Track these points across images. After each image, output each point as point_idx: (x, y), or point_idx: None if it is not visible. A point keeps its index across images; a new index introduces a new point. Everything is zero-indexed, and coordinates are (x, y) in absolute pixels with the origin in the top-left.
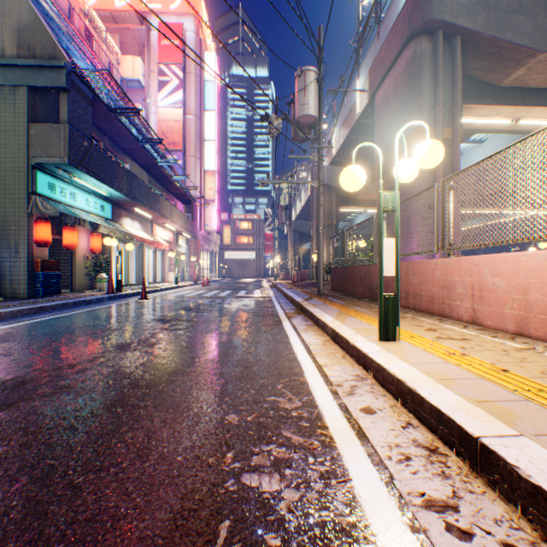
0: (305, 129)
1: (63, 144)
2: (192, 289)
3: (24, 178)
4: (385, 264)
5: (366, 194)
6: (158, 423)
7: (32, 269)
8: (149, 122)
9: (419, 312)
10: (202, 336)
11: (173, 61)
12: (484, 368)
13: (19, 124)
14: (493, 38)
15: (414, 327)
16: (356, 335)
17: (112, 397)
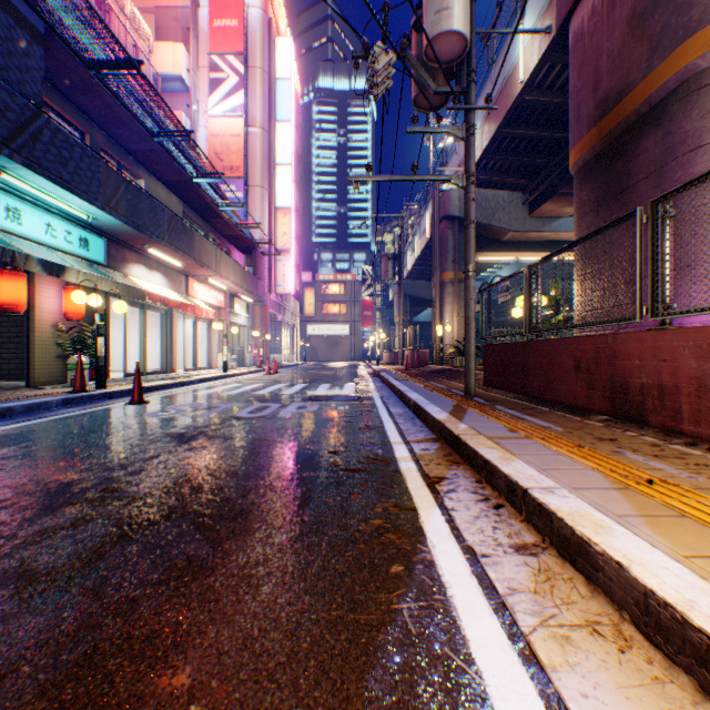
0: (439, 78)
1: None
2: (247, 379)
3: None
4: None
5: (520, 231)
6: None
7: None
8: (195, 138)
9: None
10: (9, 703)
11: (231, 49)
12: None
13: None
14: None
15: None
16: None
17: None
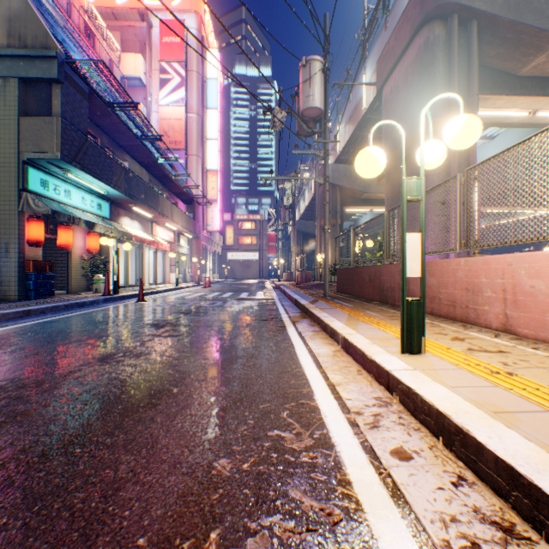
0: (310, 123)
1: (56, 138)
2: (193, 290)
3: (14, 174)
4: (408, 263)
5: (372, 193)
6: (123, 474)
7: (24, 270)
8: (150, 121)
9: (437, 317)
10: (197, 344)
11: (175, 58)
12: (545, 395)
13: (9, 117)
14: (512, 21)
15: (438, 336)
16: (373, 346)
17: (74, 430)
